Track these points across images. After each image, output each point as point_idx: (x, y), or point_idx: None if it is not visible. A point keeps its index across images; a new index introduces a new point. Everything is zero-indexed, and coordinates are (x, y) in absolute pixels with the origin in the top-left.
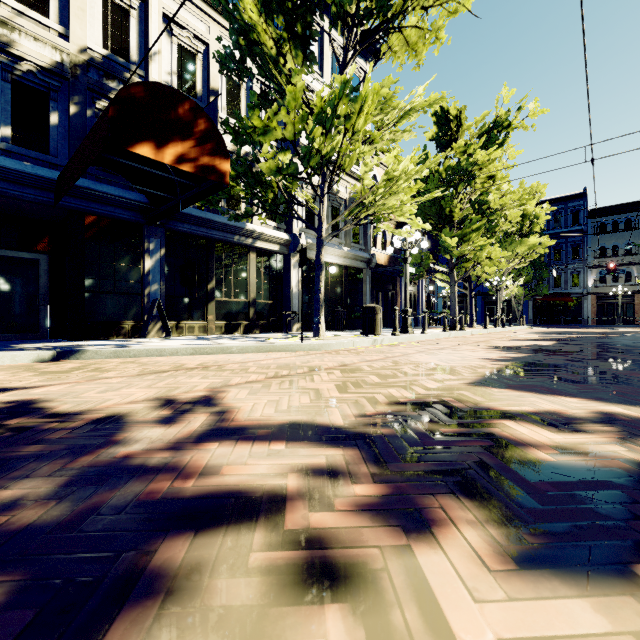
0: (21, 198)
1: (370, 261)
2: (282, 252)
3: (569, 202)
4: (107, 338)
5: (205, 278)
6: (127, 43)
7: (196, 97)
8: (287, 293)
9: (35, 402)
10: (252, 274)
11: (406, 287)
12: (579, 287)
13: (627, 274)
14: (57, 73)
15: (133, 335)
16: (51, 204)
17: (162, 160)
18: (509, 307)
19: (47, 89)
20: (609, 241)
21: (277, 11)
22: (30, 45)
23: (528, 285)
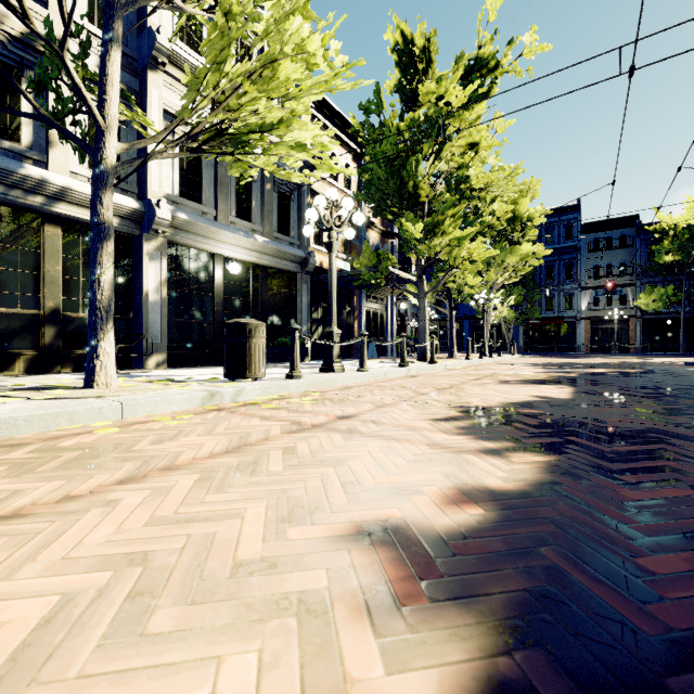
0: None
1: (306, 262)
2: (127, 231)
3: (562, 215)
4: None
5: None
6: None
7: None
8: (138, 302)
9: None
10: (50, 264)
11: (331, 292)
12: (572, 310)
13: (622, 296)
14: None
15: None
16: None
17: None
18: (499, 333)
19: None
20: (603, 259)
21: None
22: None
23: (519, 308)
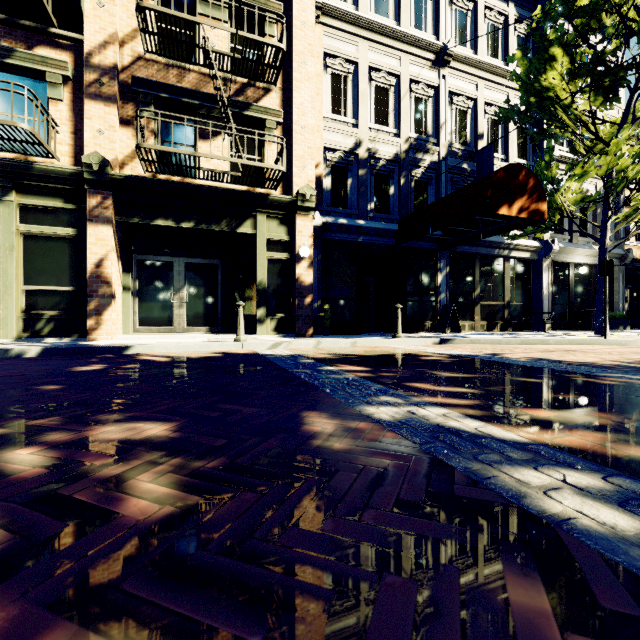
0: (380, 245)
1: (624, 257)
2: (532, 258)
3: None
4: (418, 332)
5: (472, 286)
6: (426, 123)
7: (466, 144)
8: (537, 295)
9: (541, 358)
10: (506, 280)
11: None
12: None
13: None
14: (394, 161)
15: (430, 331)
16: (392, 246)
17: (511, 214)
18: None
19: (388, 173)
20: None
21: (584, 75)
22: (383, 149)
23: None
